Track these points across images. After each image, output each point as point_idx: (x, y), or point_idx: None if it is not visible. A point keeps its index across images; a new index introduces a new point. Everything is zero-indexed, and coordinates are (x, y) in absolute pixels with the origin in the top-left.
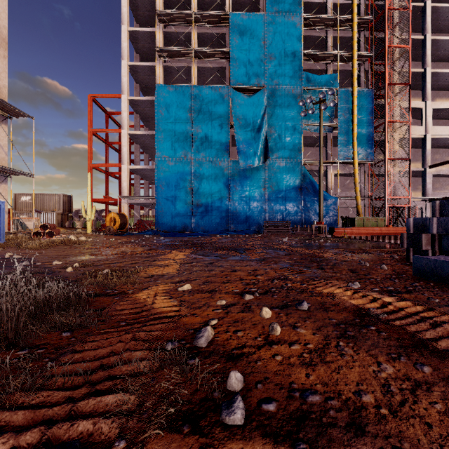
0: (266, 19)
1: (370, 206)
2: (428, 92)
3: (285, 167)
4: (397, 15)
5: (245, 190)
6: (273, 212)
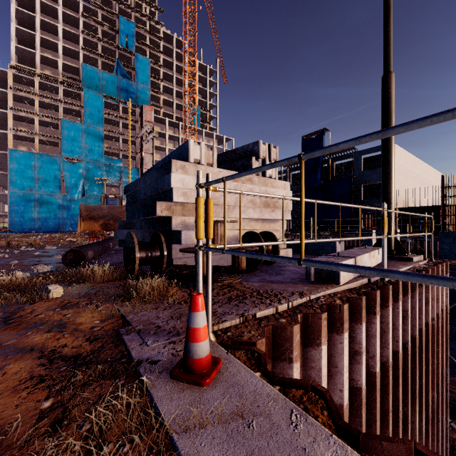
0: (84, 126)
1: None
2: None
3: (95, 200)
4: None
5: (71, 210)
6: None
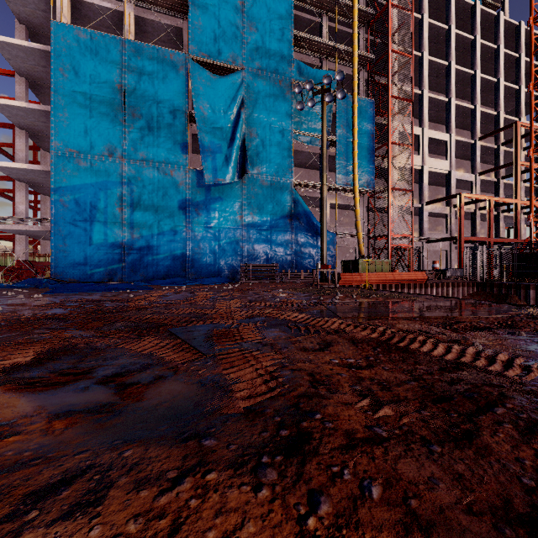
0: None
1: (369, 246)
2: (425, 118)
3: (271, 187)
4: (396, 21)
5: (212, 217)
6: (253, 252)
